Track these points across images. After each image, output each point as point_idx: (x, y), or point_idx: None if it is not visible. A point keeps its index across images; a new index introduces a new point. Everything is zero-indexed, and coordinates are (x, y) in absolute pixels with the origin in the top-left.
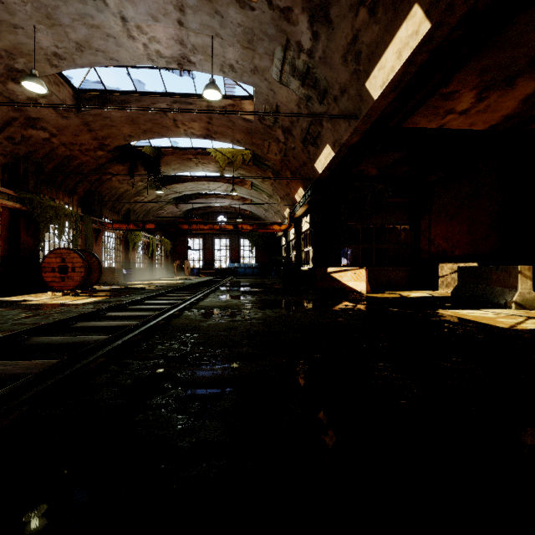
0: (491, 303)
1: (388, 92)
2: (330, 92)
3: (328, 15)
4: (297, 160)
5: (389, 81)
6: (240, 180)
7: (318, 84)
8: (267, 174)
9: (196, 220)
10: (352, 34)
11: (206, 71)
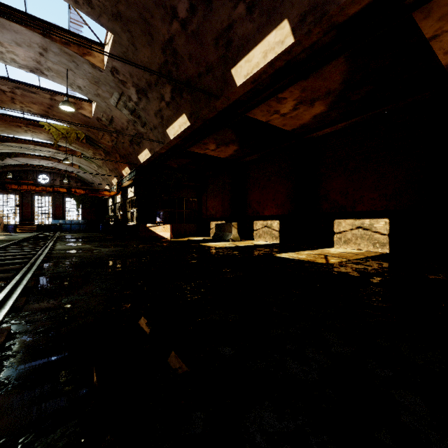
0: (224, 240)
1: (177, 138)
2: (148, 125)
3: (147, 95)
4: (125, 150)
5: (177, 135)
6: (70, 149)
7: (141, 118)
8: (98, 151)
9: (27, 181)
10: (159, 108)
11: (57, 82)
